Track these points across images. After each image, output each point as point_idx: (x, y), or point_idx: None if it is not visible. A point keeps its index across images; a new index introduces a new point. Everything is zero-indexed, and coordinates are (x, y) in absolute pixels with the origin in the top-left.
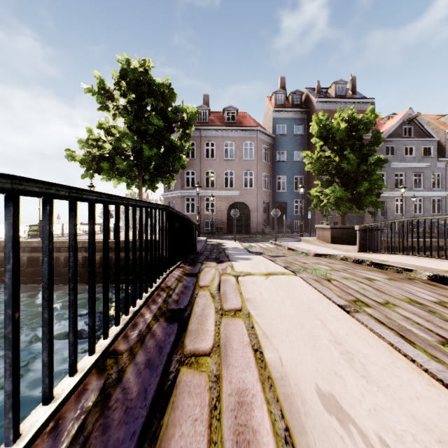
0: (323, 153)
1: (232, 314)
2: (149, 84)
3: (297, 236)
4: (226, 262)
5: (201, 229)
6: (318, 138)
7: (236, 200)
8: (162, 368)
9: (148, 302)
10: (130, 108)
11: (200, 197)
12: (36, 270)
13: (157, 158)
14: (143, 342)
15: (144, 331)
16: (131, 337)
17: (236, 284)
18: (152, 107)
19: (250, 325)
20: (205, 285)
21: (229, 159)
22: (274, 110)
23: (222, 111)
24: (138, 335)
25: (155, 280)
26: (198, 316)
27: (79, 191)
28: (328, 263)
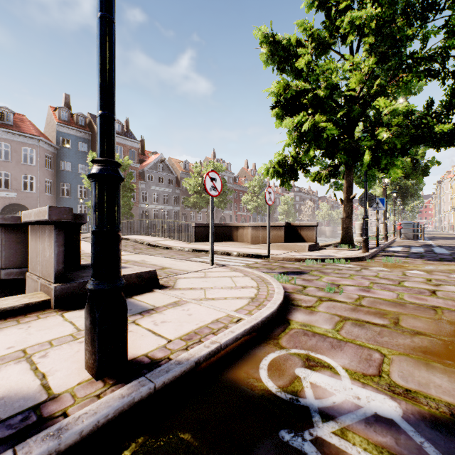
0: None
1: None
2: None
3: None
4: None
5: None
6: None
7: (13, 202)
8: None
9: None
10: None
11: None
12: None
13: None
14: None
15: None
16: None
17: None
18: None
19: None
20: None
21: (4, 161)
22: (59, 124)
23: None
24: None
25: None
26: None
27: None
28: None
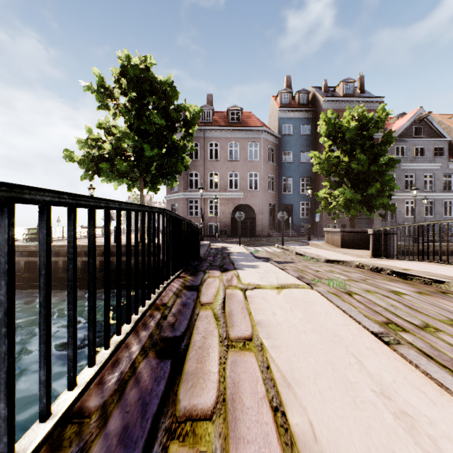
0: (331, 153)
1: (240, 346)
2: (150, 82)
3: (304, 239)
4: (231, 270)
5: (205, 233)
6: (326, 137)
7: (240, 202)
8: (143, 445)
9: (138, 327)
10: (130, 107)
11: (204, 199)
12: (34, 275)
13: (158, 159)
14: (122, 393)
15: (126, 373)
16: (108, 383)
17: (243, 301)
18: (153, 105)
19: (264, 364)
20: (207, 301)
21: (234, 160)
22: (280, 109)
23: (227, 111)
24: (118, 381)
25: (149, 296)
26: (198, 349)
27: (15, 188)
28: (343, 271)
